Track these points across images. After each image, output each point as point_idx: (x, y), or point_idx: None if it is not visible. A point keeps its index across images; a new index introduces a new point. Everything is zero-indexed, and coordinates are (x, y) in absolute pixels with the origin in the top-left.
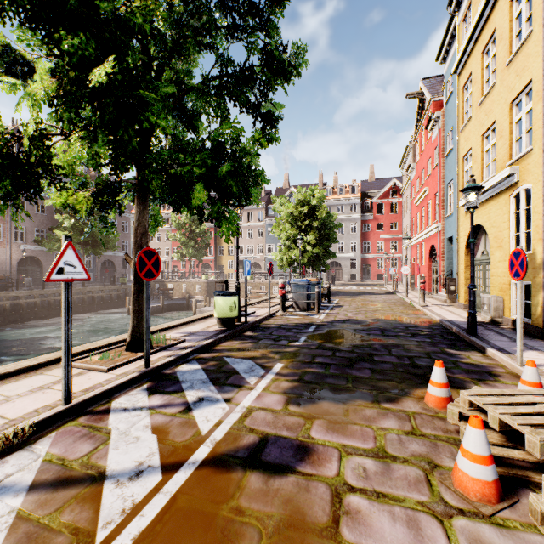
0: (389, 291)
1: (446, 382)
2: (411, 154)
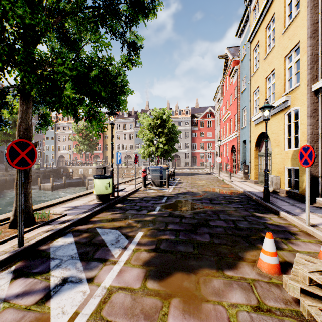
0: (208, 172)
1: (276, 251)
2: (220, 92)
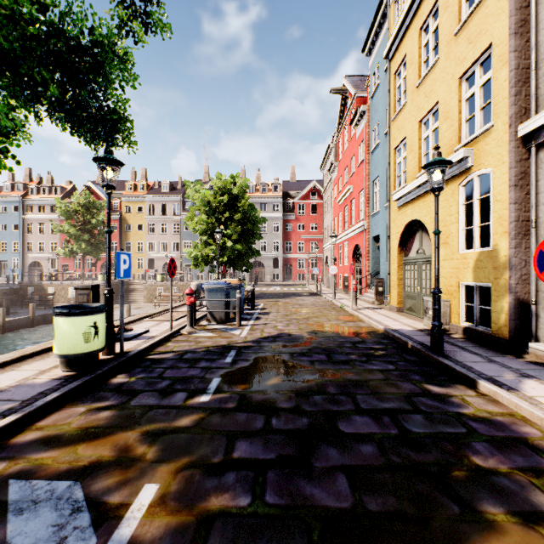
0: (314, 292)
1: None
2: (333, 154)
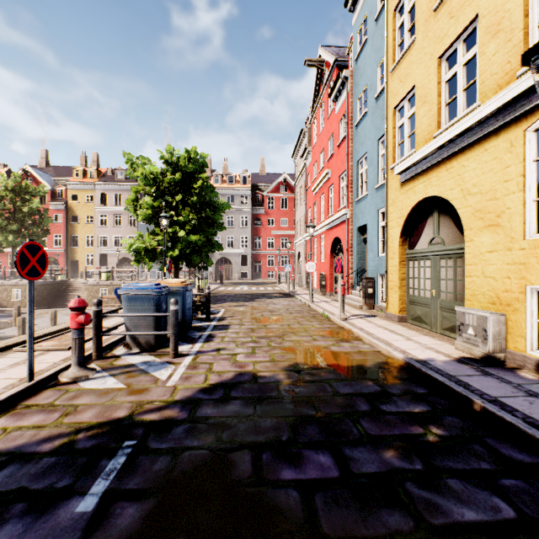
0: (286, 293)
1: None
2: (307, 139)
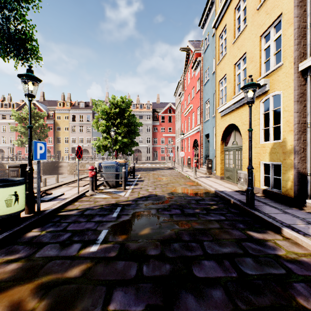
0: (170, 167)
1: None
2: (181, 86)
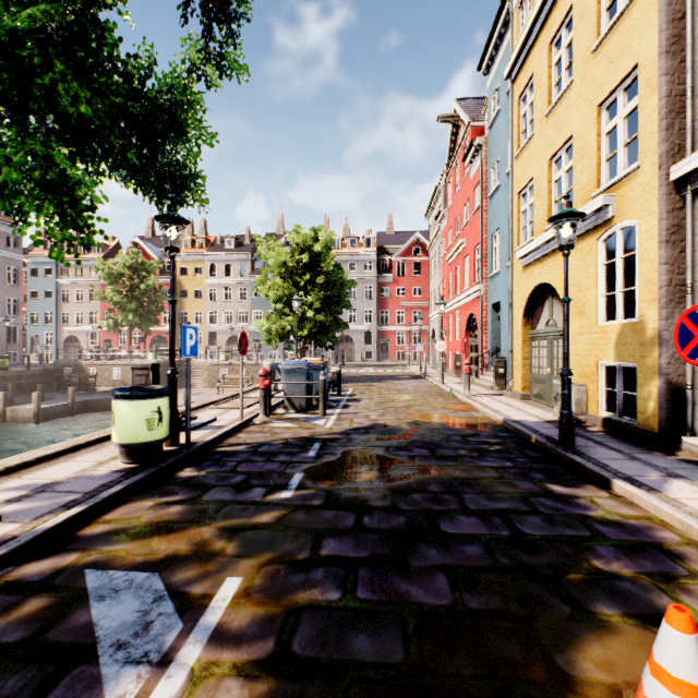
0: (416, 375)
1: None
2: (441, 198)
